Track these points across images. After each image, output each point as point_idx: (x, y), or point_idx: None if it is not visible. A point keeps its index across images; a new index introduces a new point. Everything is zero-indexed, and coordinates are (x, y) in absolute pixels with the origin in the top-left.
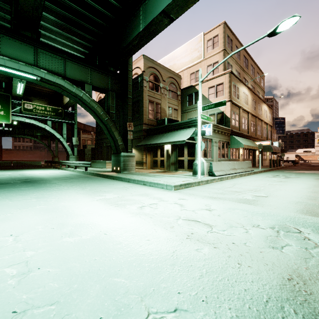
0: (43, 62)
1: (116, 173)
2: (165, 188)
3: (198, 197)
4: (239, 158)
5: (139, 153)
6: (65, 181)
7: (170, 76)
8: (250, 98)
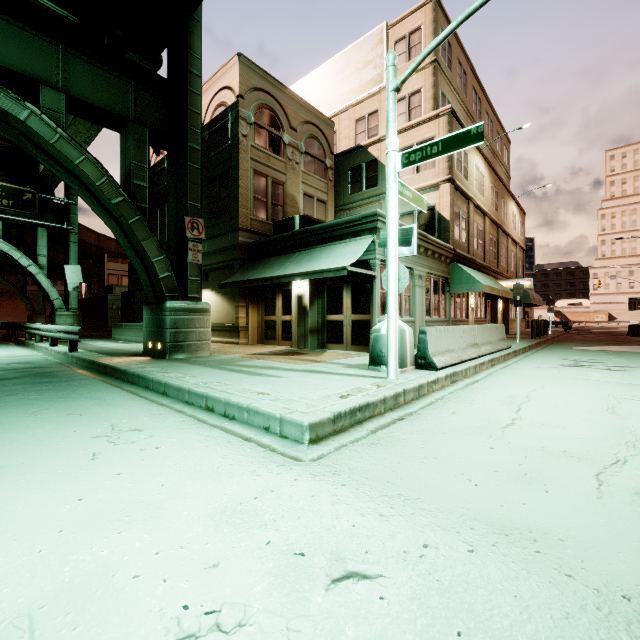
0: None
1: (150, 358)
2: (277, 432)
3: (438, 529)
4: (469, 318)
5: (231, 305)
6: None
7: (309, 120)
8: (488, 182)
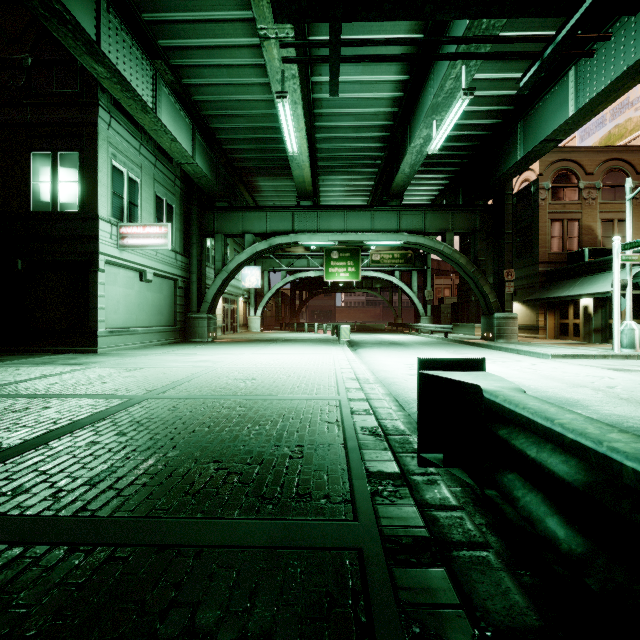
0: (404, 223)
1: (486, 341)
2: (541, 358)
3: (566, 363)
4: None
5: (532, 312)
6: (426, 345)
7: (607, 158)
8: None
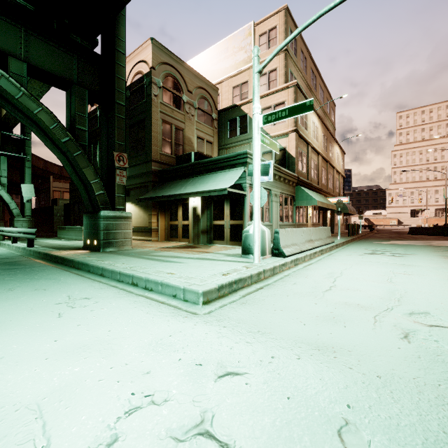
0: None
1: (89, 251)
2: (182, 298)
3: (280, 348)
4: (308, 222)
5: (146, 213)
6: None
7: (201, 86)
8: (321, 132)
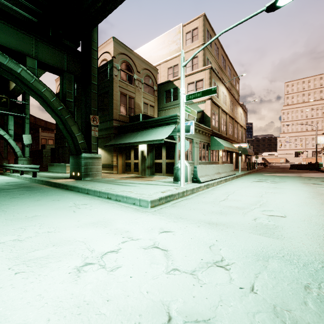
0: None
1: (74, 180)
2: (138, 204)
3: (190, 223)
4: (219, 161)
5: (109, 155)
6: None
7: (146, 68)
8: (228, 99)
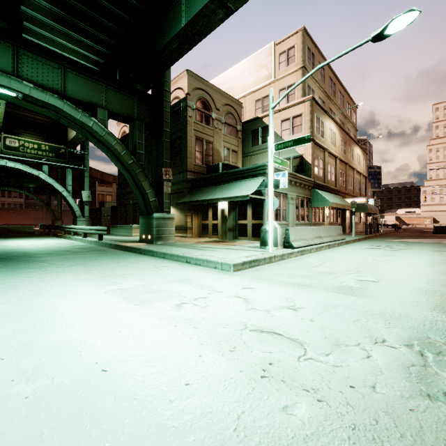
0: (28, 70)
1: (146, 243)
2: (220, 268)
3: (272, 283)
4: (325, 222)
5: (182, 214)
6: (62, 257)
7: (227, 103)
8: (338, 137)
